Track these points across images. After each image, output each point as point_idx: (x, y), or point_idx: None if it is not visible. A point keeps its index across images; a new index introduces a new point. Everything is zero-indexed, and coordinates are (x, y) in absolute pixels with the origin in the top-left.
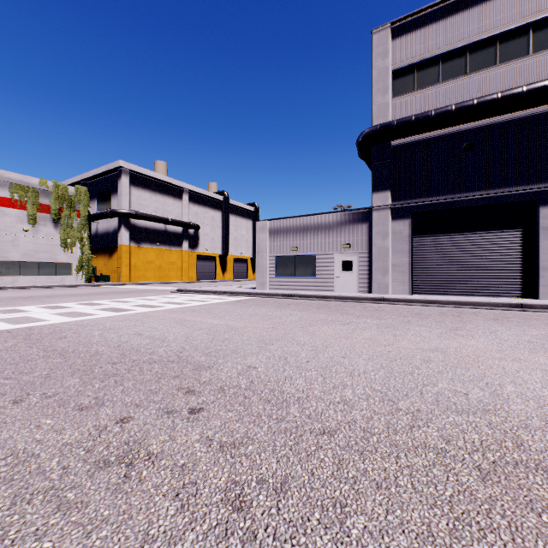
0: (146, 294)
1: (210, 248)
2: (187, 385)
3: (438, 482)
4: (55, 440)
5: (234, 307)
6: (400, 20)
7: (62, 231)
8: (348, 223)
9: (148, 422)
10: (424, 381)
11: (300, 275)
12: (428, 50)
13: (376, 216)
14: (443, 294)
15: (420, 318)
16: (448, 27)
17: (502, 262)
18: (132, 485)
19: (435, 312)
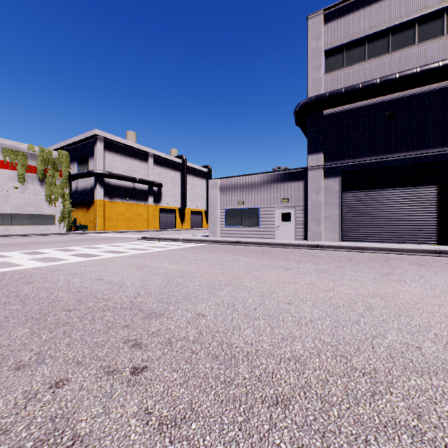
0: (116, 241)
1: (171, 203)
2: (134, 337)
3: None
4: None
5: (189, 253)
6: (331, 7)
7: (46, 188)
8: (286, 180)
9: (84, 387)
10: (372, 332)
11: (246, 225)
12: (356, 32)
13: (311, 174)
14: (368, 242)
15: (353, 263)
16: (373, 13)
17: (420, 214)
18: None
19: (364, 257)
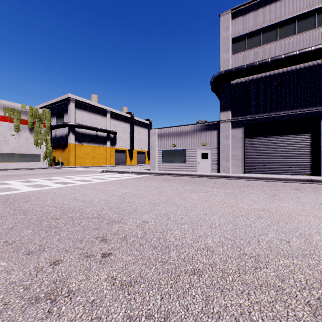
0: (84, 173)
1: (123, 146)
2: (102, 235)
3: (281, 317)
4: (4, 279)
5: (136, 181)
6: (237, 8)
7: (34, 135)
8: (205, 130)
9: (72, 264)
10: (259, 232)
11: (177, 161)
12: (254, 25)
13: (222, 126)
14: (262, 173)
15: (250, 188)
16: (266, 12)
17: (299, 154)
18: (52, 320)
19: (259, 184)
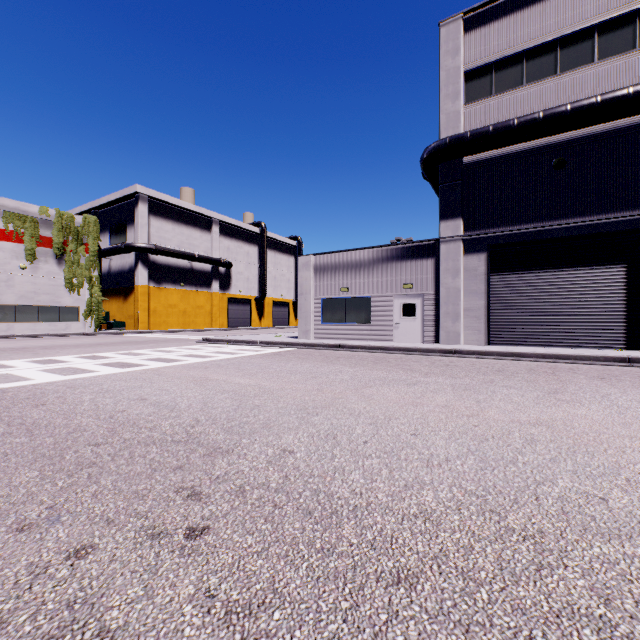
0: (165, 345)
1: (244, 290)
2: (191, 483)
3: None
4: None
5: (270, 362)
6: (474, 10)
7: (66, 269)
8: (410, 258)
9: (117, 557)
10: (535, 476)
11: (352, 321)
12: (509, 45)
13: (444, 249)
14: (527, 345)
15: (505, 376)
16: (533, 17)
17: (601, 305)
18: None
19: (521, 367)
